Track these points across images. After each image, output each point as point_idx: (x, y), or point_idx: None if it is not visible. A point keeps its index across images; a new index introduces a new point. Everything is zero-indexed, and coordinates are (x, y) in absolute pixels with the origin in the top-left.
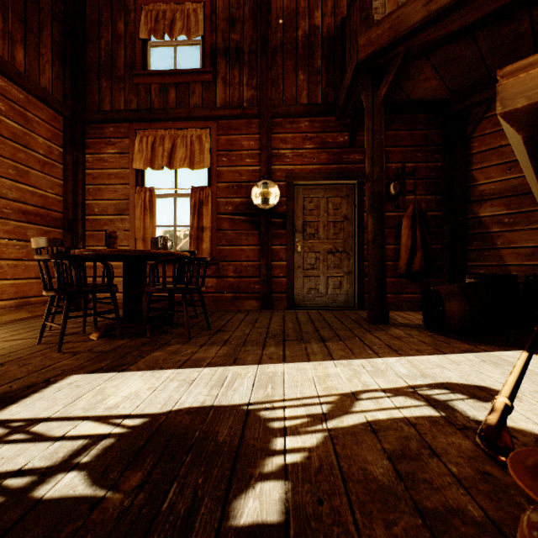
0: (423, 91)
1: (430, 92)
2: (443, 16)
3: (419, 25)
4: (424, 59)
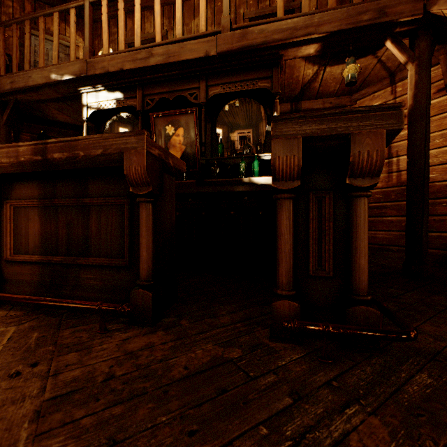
0: (64, 119)
1: (70, 120)
2: (27, 91)
3: (18, 90)
4: (45, 104)
